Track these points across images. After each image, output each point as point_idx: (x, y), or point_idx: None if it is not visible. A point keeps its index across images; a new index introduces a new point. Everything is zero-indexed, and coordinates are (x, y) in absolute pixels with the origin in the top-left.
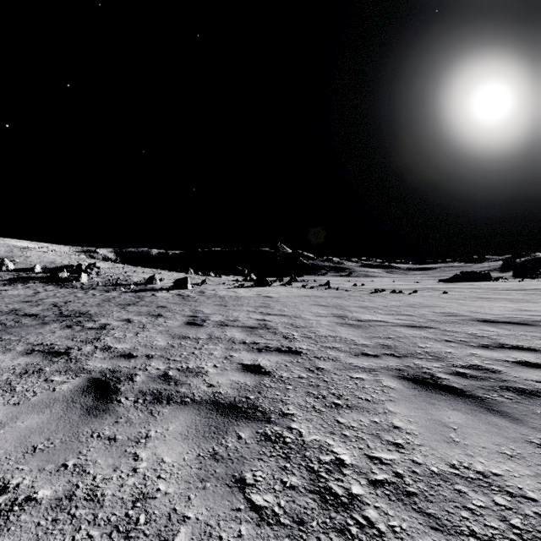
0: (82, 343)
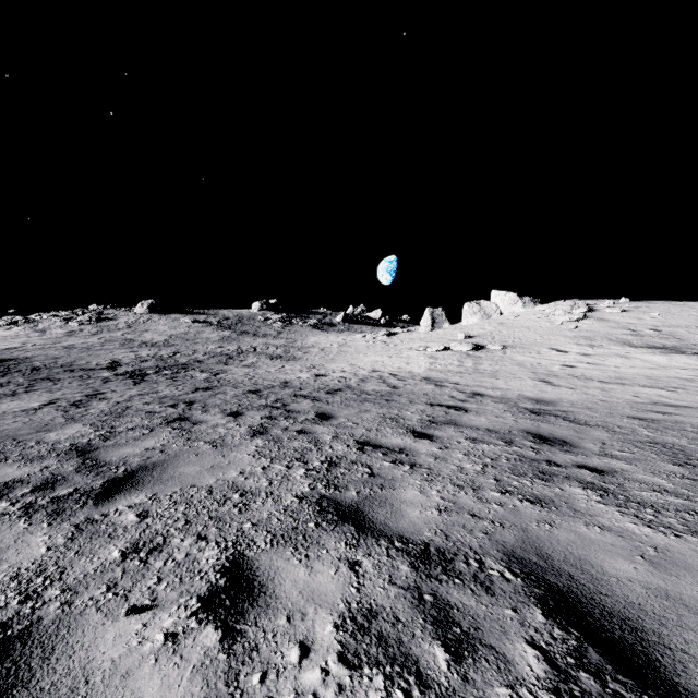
0: (44, 408)
